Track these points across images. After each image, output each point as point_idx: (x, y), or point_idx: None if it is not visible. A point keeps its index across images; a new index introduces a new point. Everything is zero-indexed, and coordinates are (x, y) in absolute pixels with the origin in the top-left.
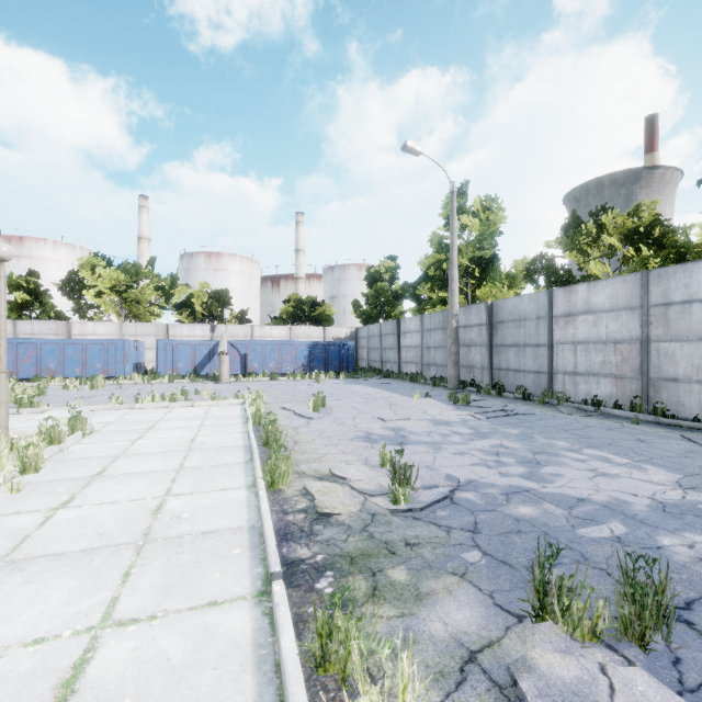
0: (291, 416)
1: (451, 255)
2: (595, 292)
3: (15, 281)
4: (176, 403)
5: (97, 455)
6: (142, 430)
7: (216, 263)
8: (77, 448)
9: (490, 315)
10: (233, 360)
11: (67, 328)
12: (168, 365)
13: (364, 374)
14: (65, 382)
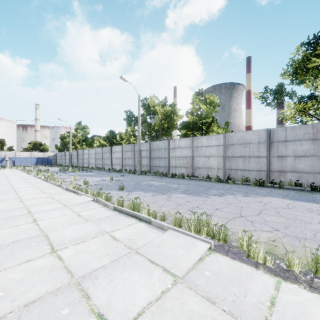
0: None
1: (70, 140)
2: (86, 151)
3: None
4: (2, 169)
5: None
6: (1, 171)
7: None
8: None
9: (77, 153)
10: (10, 162)
11: None
12: None
13: (54, 166)
14: None
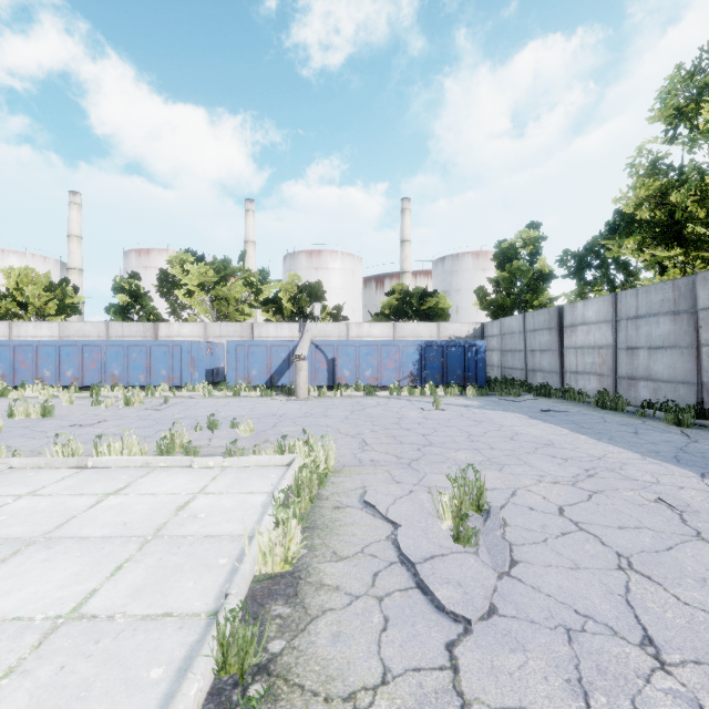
0: (384, 564)
1: None
2: None
3: (119, 284)
4: (159, 458)
5: None
6: None
7: (317, 262)
8: None
9: None
10: (317, 366)
11: (154, 330)
12: (239, 373)
13: (505, 390)
14: (119, 392)
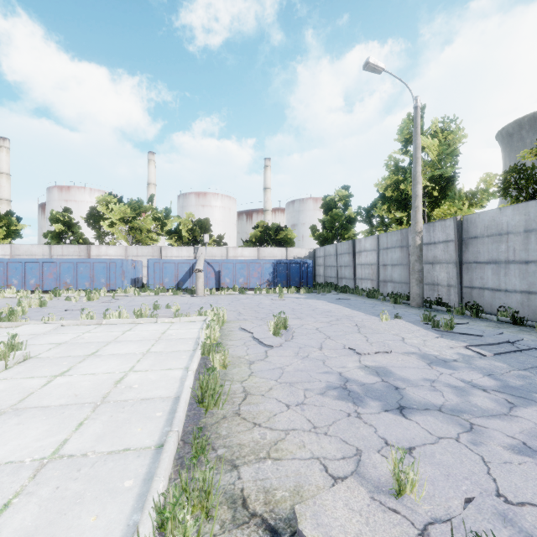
0: (248, 340)
1: (414, 171)
2: None
3: (55, 216)
4: (140, 319)
5: None
6: (79, 357)
7: (203, 201)
8: None
9: (460, 231)
10: (208, 276)
11: (87, 251)
12: (156, 280)
13: (322, 289)
14: (74, 293)
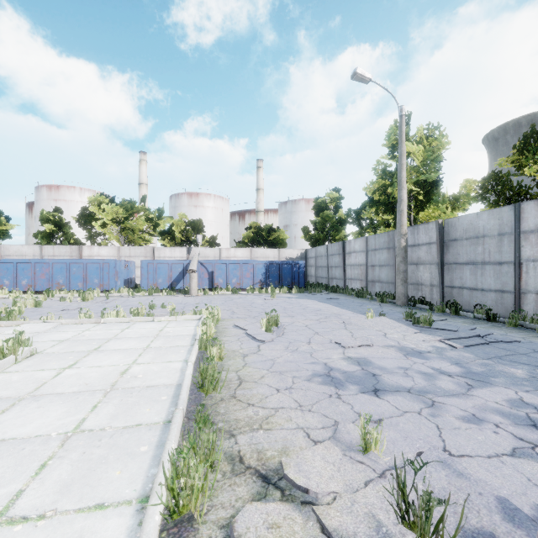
0: (242, 336)
1: (399, 176)
2: None
3: (45, 216)
4: (137, 318)
5: None
6: (83, 353)
7: (196, 201)
8: None
9: (441, 233)
10: (202, 276)
11: (79, 251)
12: (150, 281)
13: (313, 289)
14: (67, 294)
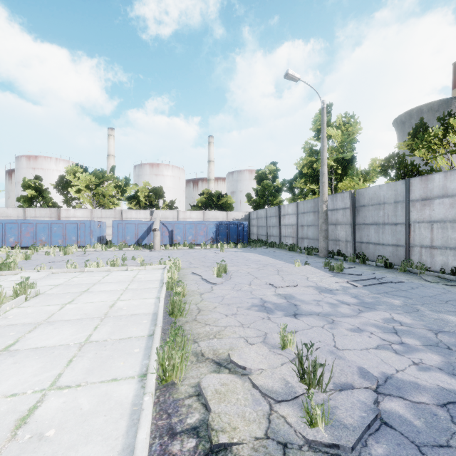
0: (199, 280)
1: (322, 155)
2: (451, 179)
3: (27, 183)
4: (114, 267)
5: (22, 322)
6: (77, 293)
7: (156, 171)
8: (13, 312)
9: (353, 201)
10: (163, 234)
11: (57, 213)
12: (119, 238)
13: (255, 245)
14: (50, 249)
